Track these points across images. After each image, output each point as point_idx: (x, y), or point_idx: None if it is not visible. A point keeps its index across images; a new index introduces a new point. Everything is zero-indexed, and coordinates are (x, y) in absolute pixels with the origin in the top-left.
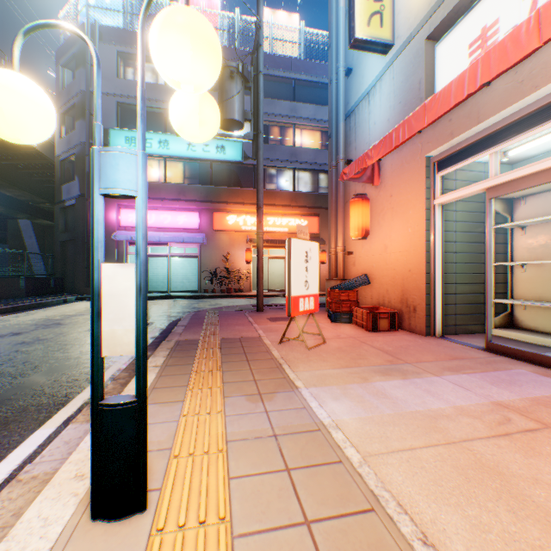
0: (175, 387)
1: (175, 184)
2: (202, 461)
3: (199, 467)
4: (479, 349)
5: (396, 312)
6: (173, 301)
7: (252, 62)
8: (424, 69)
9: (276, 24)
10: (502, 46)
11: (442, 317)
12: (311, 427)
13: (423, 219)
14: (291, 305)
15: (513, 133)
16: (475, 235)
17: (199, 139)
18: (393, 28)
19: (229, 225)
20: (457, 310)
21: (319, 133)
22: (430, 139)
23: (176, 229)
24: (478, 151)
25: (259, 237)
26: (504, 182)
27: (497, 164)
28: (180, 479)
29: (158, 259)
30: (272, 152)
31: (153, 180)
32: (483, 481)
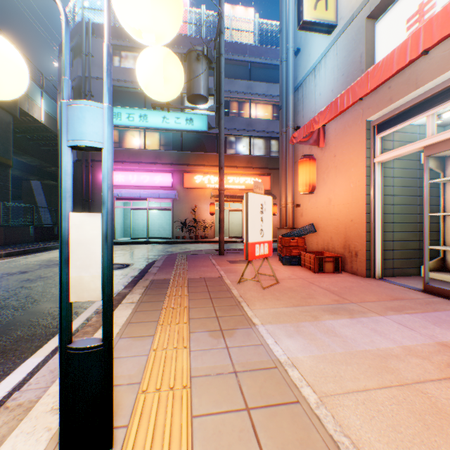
0: (147, 322)
1: (152, 150)
2: (167, 398)
3: (164, 403)
4: (416, 291)
5: (339, 257)
6: (151, 246)
7: (215, 46)
8: (365, 44)
9: (235, 17)
10: (445, 13)
11: (381, 261)
12: (268, 364)
13: (364, 176)
14: (248, 250)
15: (449, 95)
16: (411, 189)
17: (164, 96)
18: (337, 11)
19: (196, 183)
20: (394, 255)
21: (271, 107)
22: (370, 105)
23: (154, 187)
24: (415, 113)
25: (221, 192)
26: (441, 141)
27: (433, 124)
28: (146, 415)
29: (139, 212)
30: (232, 123)
31: (135, 147)
32: (443, 429)
